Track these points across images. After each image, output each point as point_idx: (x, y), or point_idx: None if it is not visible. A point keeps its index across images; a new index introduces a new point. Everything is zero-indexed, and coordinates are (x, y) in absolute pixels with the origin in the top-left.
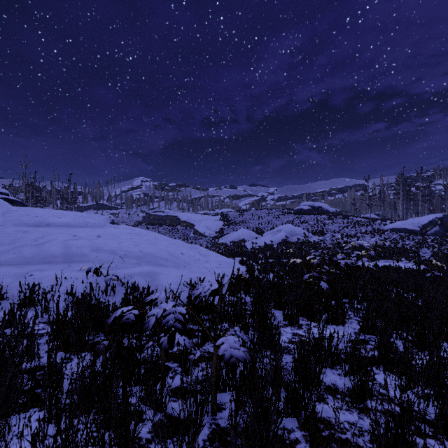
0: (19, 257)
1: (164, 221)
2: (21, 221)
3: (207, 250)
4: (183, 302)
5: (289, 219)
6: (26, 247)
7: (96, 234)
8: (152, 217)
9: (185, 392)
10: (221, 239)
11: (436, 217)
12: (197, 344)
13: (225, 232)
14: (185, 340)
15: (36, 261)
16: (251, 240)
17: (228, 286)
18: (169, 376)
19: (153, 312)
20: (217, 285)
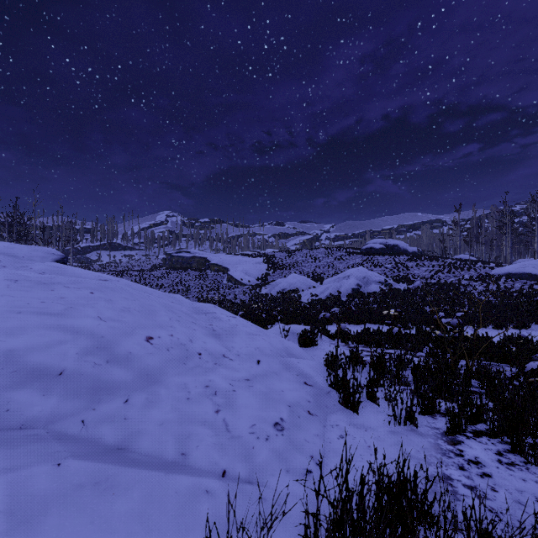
0: None
1: (190, 264)
2: None
3: (232, 316)
4: None
5: (356, 261)
6: None
7: None
8: (175, 259)
9: None
10: (264, 288)
11: None
12: None
13: (269, 279)
14: None
15: None
16: (307, 290)
17: None
18: None
19: None
20: None
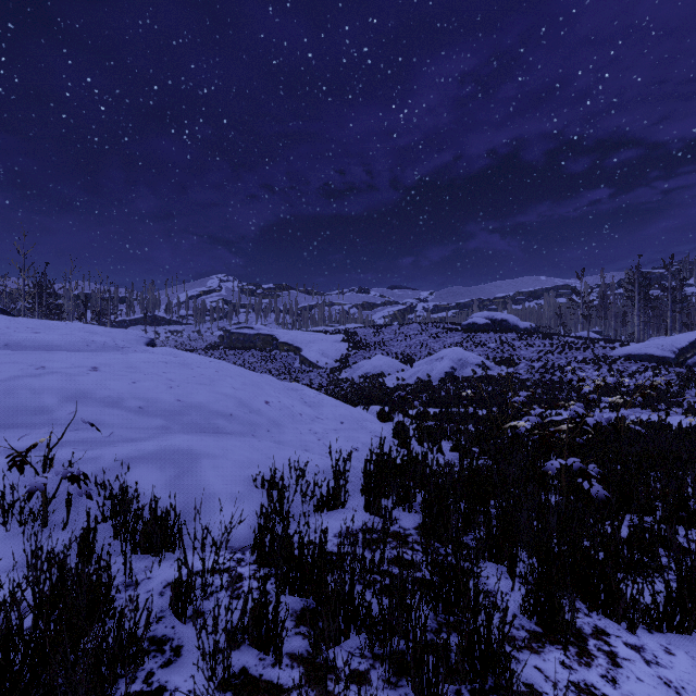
0: None
1: (254, 343)
2: None
3: (318, 393)
4: (248, 535)
5: (455, 339)
6: None
7: (93, 363)
8: (235, 336)
9: None
10: (345, 371)
11: None
12: None
13: (350, 361)
14: None
15: None
16: (394, 374)
17: None
18: None
19: None
20: None
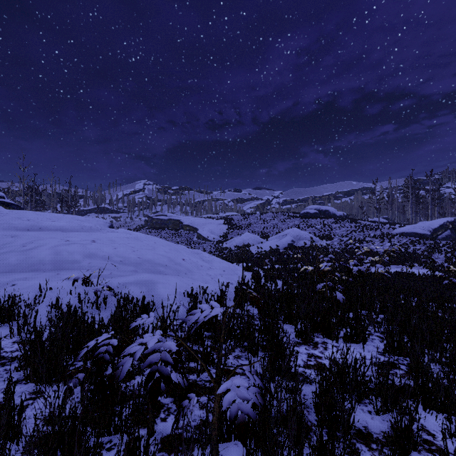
0: (3, 264)
1: (167, 225)
2: (11, 225)
3: (210, 255)
4: (183, 314)
5: (295, 223)
6: (13, 253)
7: (91, 238)
8: (155, 221)
9: (179, 442)
10: (225, 243)
11: (447, 221)
12: (196, 371)
13: (229, 236)
14: (180, 374)
15: (21, 269)
16: (256, 244)
17: (234, 309)
18: (160, 417)
19: (131, 350)
20: (219, 308)
